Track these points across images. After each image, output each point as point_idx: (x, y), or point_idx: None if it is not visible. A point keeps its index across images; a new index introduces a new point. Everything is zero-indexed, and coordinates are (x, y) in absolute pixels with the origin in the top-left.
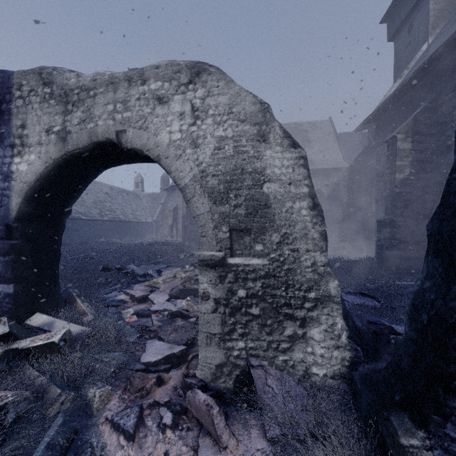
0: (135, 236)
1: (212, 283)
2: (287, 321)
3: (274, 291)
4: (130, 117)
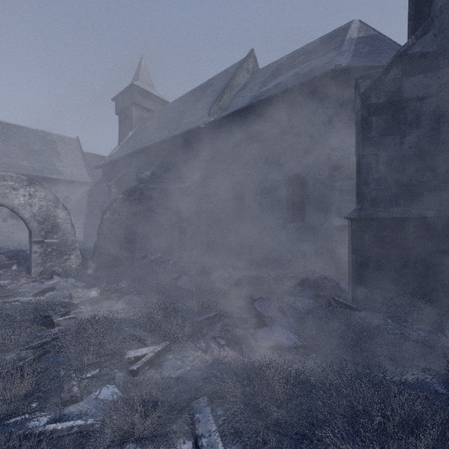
0: None
1: (39, 248)
2: (65, 255)
3: (61, 248)
4: None
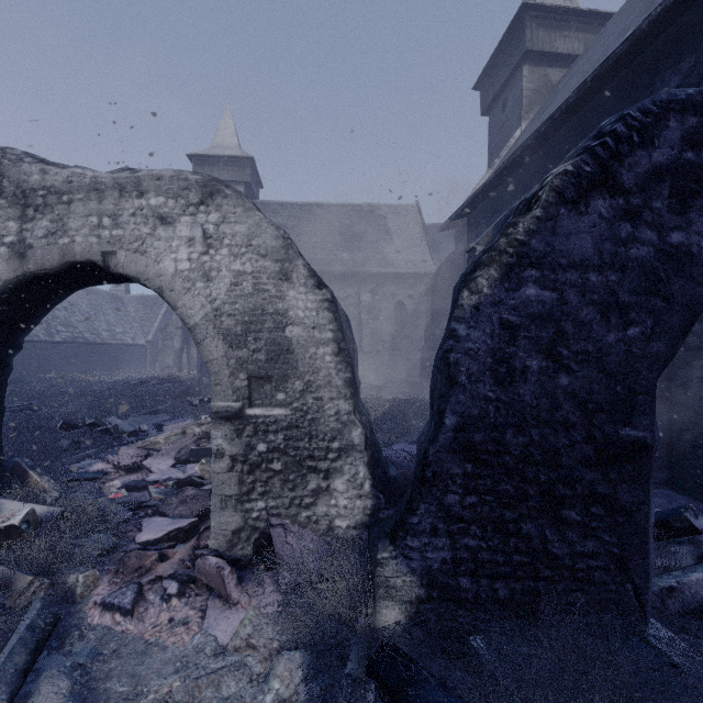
0: (113, 368)
1: (228, 438)
2: (311, 474)
3: (297, 443)
4: (122, 236)
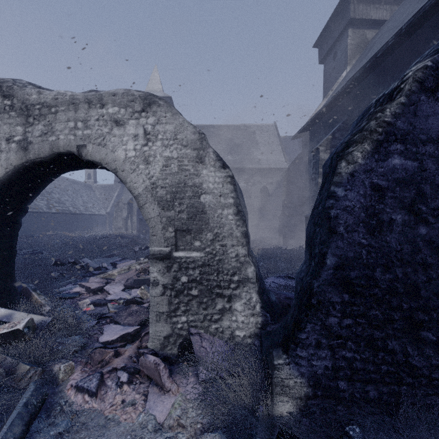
0: (86, 229)
1: (161, 272)
2: (218, 298)
3: (209, 276)
4: (90, 134)
